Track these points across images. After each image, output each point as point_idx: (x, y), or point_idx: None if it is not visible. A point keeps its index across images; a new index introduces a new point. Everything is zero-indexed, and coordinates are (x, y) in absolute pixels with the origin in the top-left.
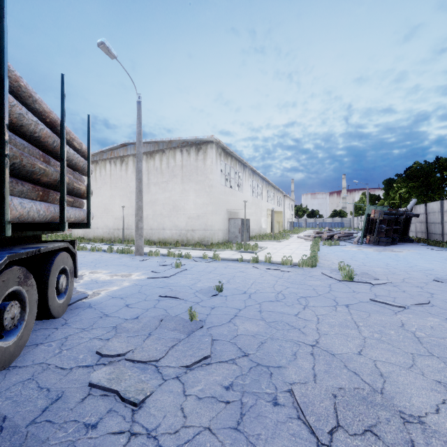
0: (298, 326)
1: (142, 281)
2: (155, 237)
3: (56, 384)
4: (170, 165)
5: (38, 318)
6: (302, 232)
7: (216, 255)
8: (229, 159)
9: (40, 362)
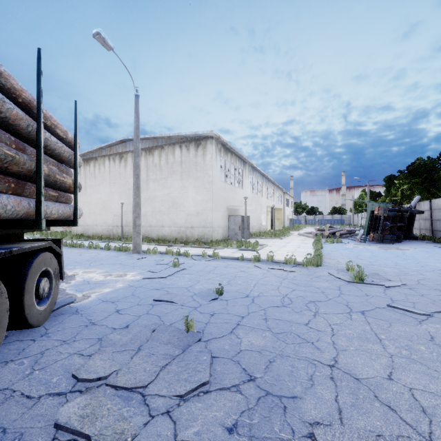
0: (311, 339)
1: (136, 281)
2: (154, 235)
3: (16, 422)
4: (169, 162)
5: (14, 327)
6: (302, 229)
7: (215, 253)
8: (229, 155)
9: (3, 388)
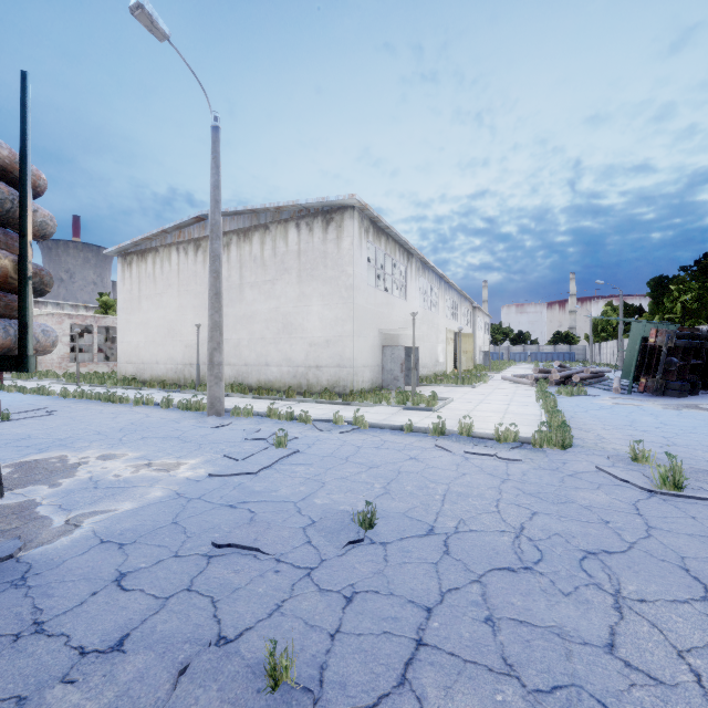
0: None
1: (194, 483)
2: (252, 379)
3: None
4: (277, 252)
5: None
6: (505, 369)
7: (359, 417)
8: (383, 240)
9: None
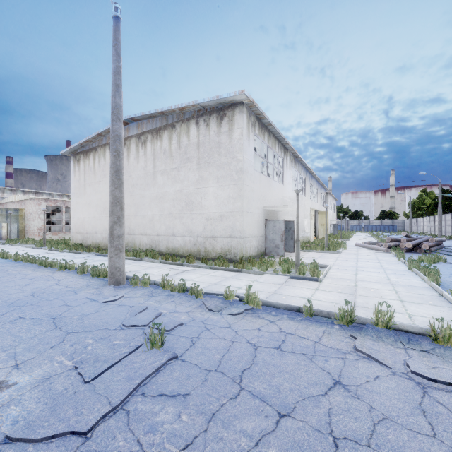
0: None
1: None
2: (162, 246)
3: None
4: (181, 145)
5: None
6: (351, 237)
7: (251, 294)
8: (266, 135)
9: None
